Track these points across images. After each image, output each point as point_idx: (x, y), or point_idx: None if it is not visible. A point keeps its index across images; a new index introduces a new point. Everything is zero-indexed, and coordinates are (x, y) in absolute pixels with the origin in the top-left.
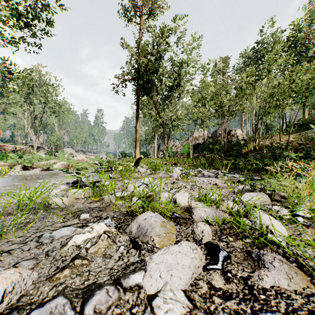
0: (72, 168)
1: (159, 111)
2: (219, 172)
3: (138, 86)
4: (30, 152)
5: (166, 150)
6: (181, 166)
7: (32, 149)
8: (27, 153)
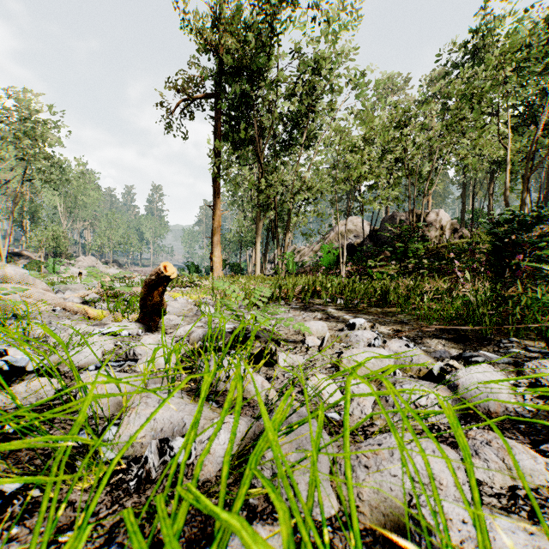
0: None
1: (266, 171)
2: None
3: (218, 114)
4: None
5: (280, 259)
6: (338, 303)
7: None
8: None
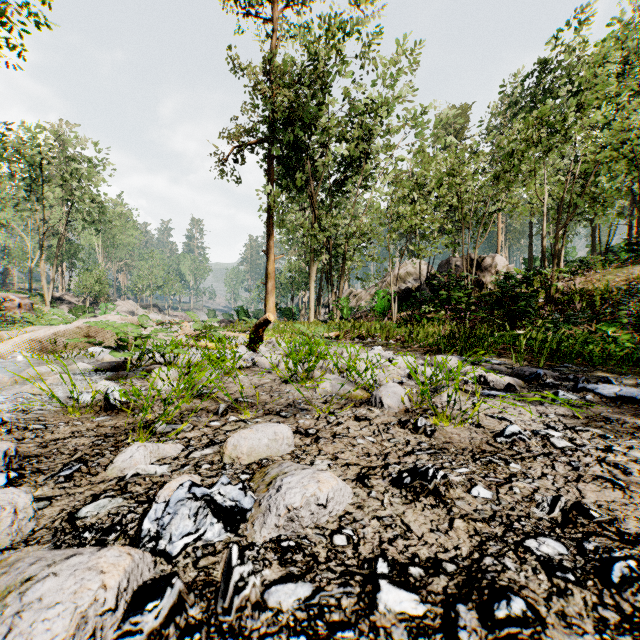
0: (66, 350)
1: (320, 216)
2: (541, 372)
3: (272, 159)
4: (32, 309)
5: (335, 304)
6: (377, 342)
7: (42, 302)
8: (26, 311)
